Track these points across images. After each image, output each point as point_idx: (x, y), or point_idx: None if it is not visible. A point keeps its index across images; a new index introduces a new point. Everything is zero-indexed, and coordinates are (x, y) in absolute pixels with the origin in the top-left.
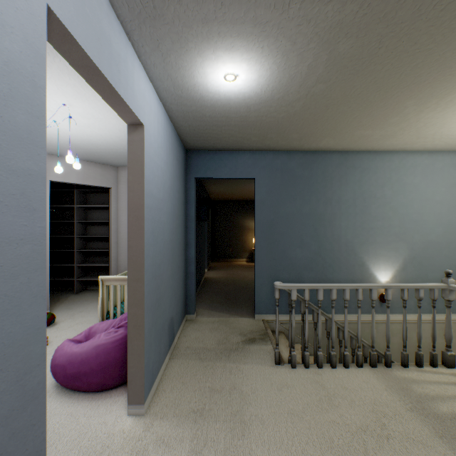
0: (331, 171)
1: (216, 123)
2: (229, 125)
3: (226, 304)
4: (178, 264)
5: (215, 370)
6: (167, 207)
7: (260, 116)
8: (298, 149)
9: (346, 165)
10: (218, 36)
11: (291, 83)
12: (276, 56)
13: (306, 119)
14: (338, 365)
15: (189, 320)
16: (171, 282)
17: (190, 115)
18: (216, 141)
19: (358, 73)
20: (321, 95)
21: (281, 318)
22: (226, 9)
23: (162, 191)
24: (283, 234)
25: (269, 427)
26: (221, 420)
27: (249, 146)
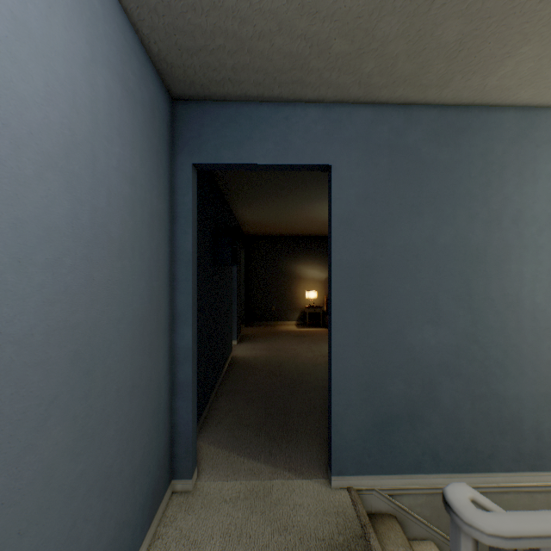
0: (501, 151)
1: None
2: None
3: (266, 430)
4: (130, 382)
5: None
6: (29, 203)
7: None
8: (430, 97)
9: (534, 139)
10: None
11: None
12: None
13: None
14: None
15: (180, 492)
16: (71, 471)
17: None
18: (238, 56)
19: None
20: None
21: (390, 484)
22: None
23: None
24: (394, 294)
25: None
26: None
27: (319, 83)
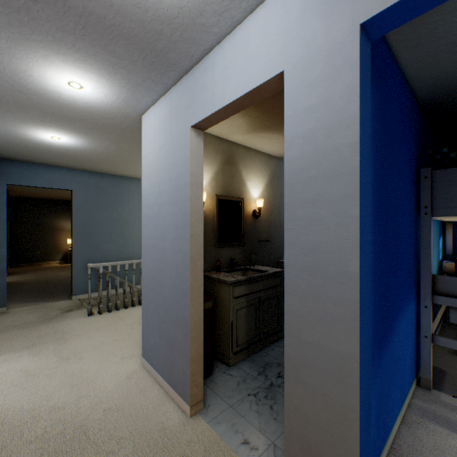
0: (133, 191)
1: (39, 151)
2: (51, 153)
3: (42, 296)
4: None
5: (40, 329)
6: None
7: (77, 155)
8: (109, 173)
9: None
10: (50, 126)
11: (98, 148)
12: (88, 139)
13: (111, 162)
14: (130, 307)
15: (1, 313)
16: None
17: (14, 143)
18: (34, 158)
19: (134, 153)
20: (118, 156)
21: (96, 295)
22: (58, 122)
23: None
24: (97, 234)
25: (83, 336)
26: (50, 343)
27: (67, 165)
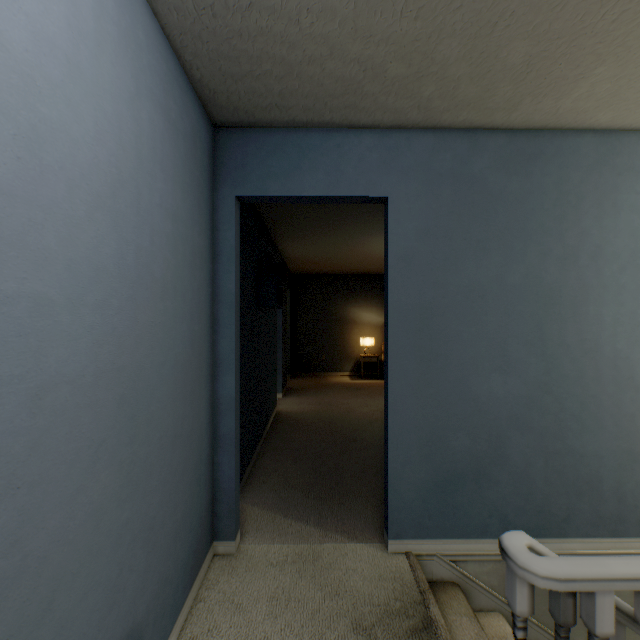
0: (578, 180)
1: None
2: None
3: (316, 491)
4: (172, 431)
5: None
6: (81, 244)
7: None
8: (497, 121)
9: (615, 166)
10: None
11: None
12: None
13: None
14: None
15: (222, 555)
16: (117, 518)
17: None
18: (286, 81)
19: None
20: None
21: (453, 549)
22: None
23: (3, 149)
24: (457, 338)
25: None
26: None
27: (374, 107)
